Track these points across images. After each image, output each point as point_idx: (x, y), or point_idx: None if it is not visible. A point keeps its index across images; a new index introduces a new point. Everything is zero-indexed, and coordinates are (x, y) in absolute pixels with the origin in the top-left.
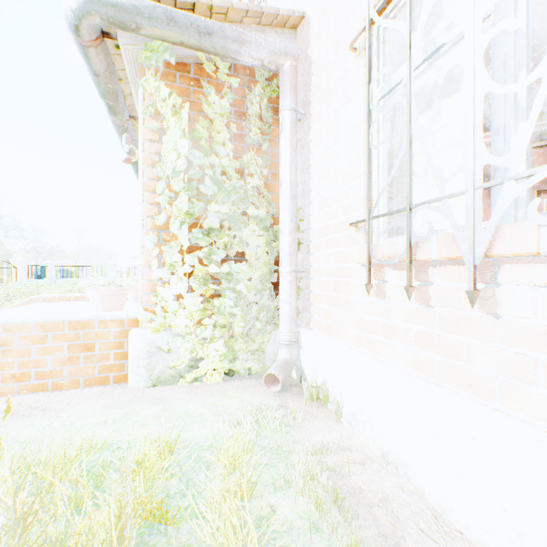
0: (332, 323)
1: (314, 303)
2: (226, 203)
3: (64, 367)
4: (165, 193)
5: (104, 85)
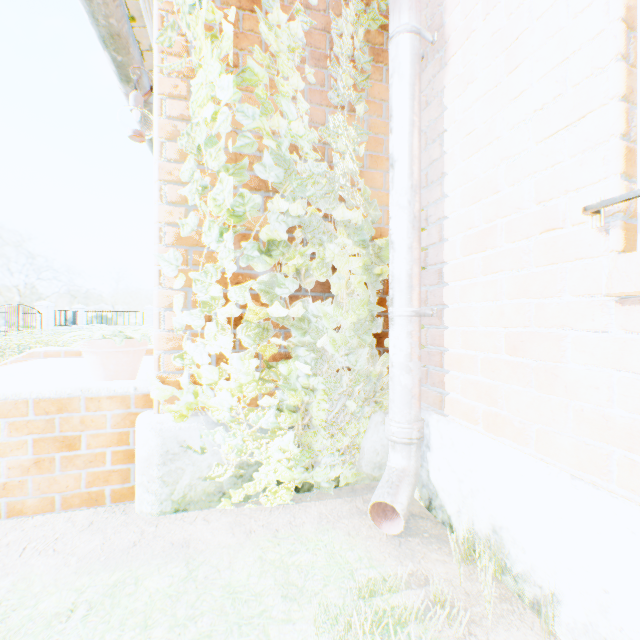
0: (500, 412)
1: (450, 371)
2: (297, 199)
3: (27, 478)
4: (194, 178)
5: (104, 20)
